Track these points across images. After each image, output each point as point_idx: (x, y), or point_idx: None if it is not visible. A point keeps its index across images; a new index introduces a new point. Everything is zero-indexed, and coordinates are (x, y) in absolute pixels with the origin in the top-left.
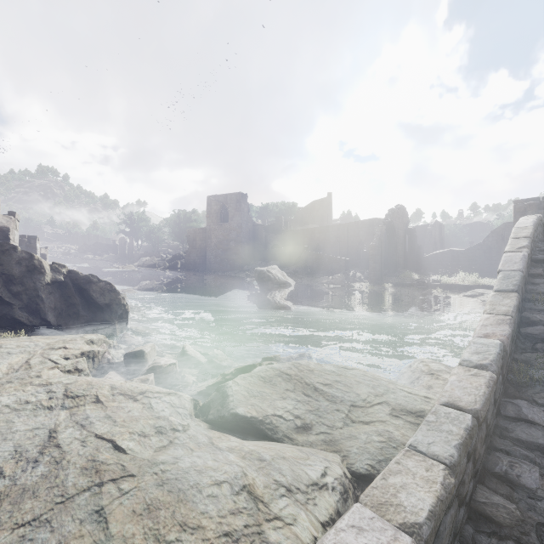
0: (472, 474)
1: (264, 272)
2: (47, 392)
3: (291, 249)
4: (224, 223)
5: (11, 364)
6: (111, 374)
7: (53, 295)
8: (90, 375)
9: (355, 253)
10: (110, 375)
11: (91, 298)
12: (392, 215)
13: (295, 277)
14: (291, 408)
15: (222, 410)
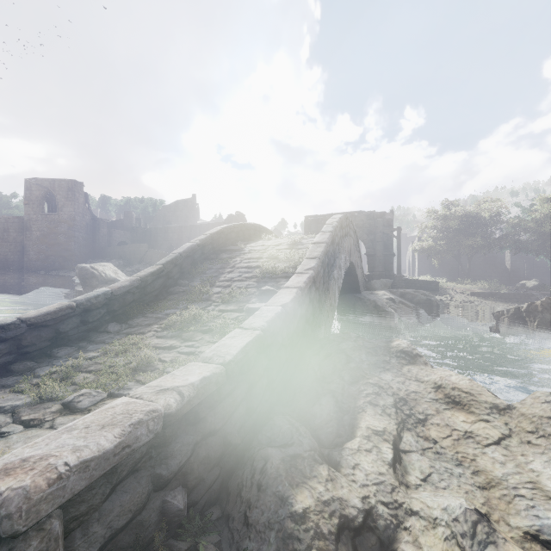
0: (11, 351)
1: (87, 268)
2: None
3: (135, 247)
4: (51, 213)
5: None
6: None
7: None
8: None
9: None
10: None
11: None
12: (230, 220)
13: None
14: None
15: None
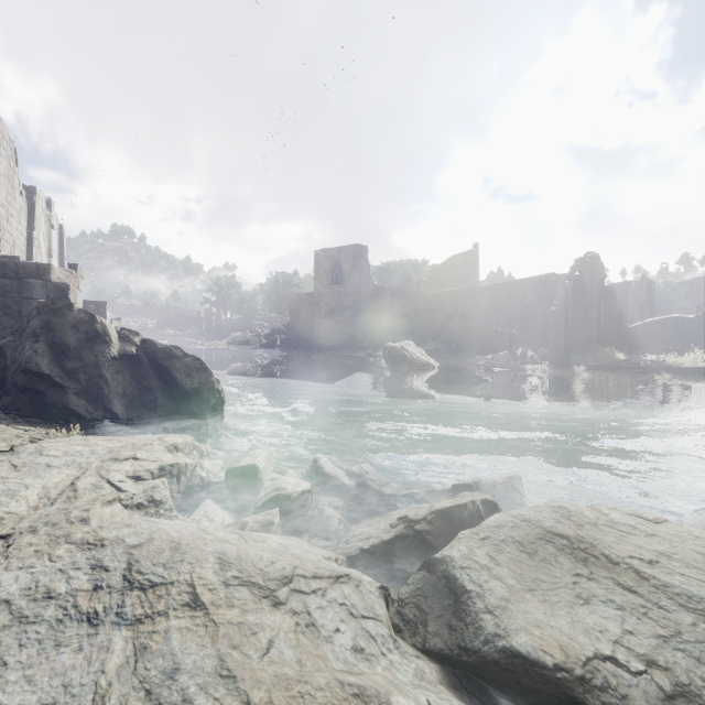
0: None
1: (398, 349)
2: (91, 567)
3: (428, 319)
4: (337, 285)
5: (46, 487)
6: (208, 506)
7: (121, 375)
8: (174, 509)
9: (519, 324)
10: (207, 508)
11: (173, 380)
12: (581, 267)
13: (436, 357)
14: (620, 631)
15: (464, 632)
